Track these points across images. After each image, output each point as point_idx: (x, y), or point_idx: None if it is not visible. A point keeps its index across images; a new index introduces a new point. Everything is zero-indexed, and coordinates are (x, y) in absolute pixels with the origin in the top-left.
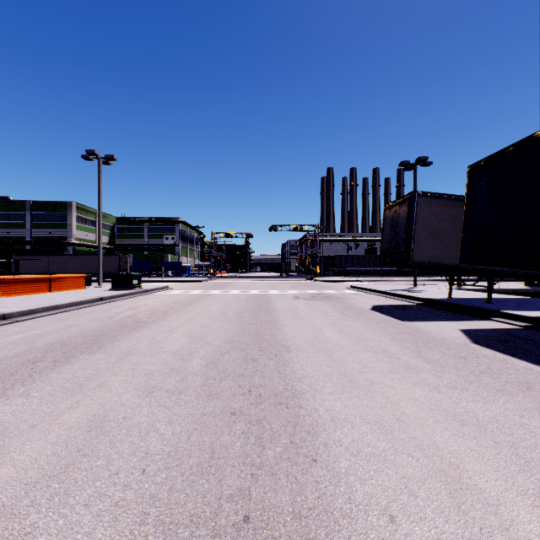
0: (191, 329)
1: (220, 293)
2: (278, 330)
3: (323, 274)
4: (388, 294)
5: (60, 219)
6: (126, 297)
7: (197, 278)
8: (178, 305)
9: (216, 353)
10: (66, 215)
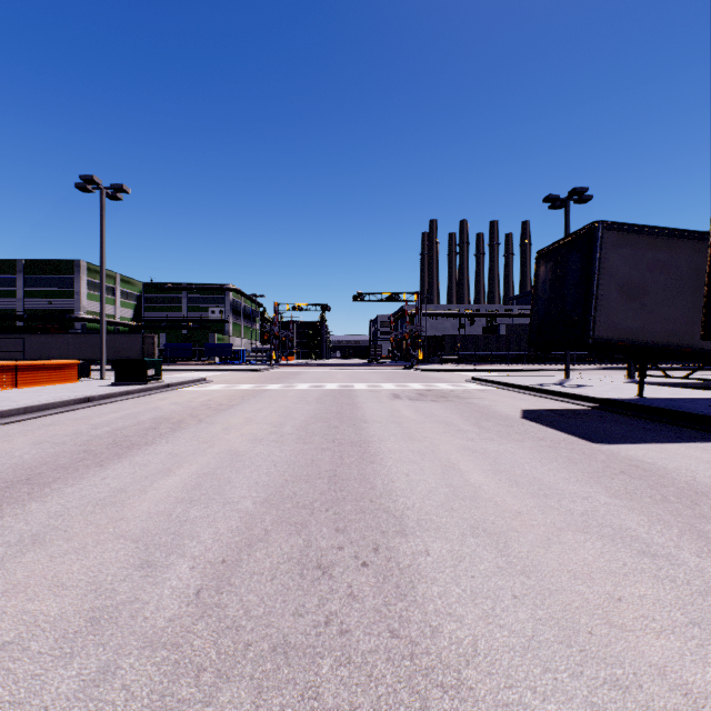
0: (207, 464)
1: (280, 388)
2: (373, 465)
3: (427, 361)
4: (535, 391)
5: (64, 285)
6: (133, 396)
7: (252, 367)
8: (207, 409)
9: (235, 542)
10: (72, 279)
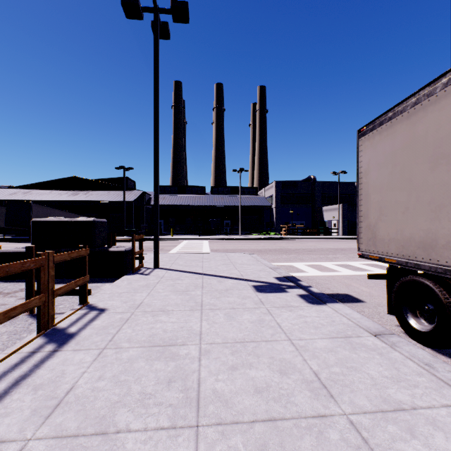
0: None
1: None
2: None
3: None
4: None
5: None
6: None
7: None
8: None
9: None
10: None
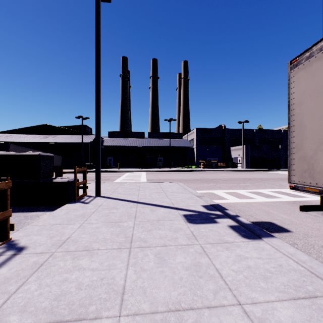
0: None
1: None
2: None
3: None
4: None
5: None
6: None
7: None
8: None
9: None
10: None
